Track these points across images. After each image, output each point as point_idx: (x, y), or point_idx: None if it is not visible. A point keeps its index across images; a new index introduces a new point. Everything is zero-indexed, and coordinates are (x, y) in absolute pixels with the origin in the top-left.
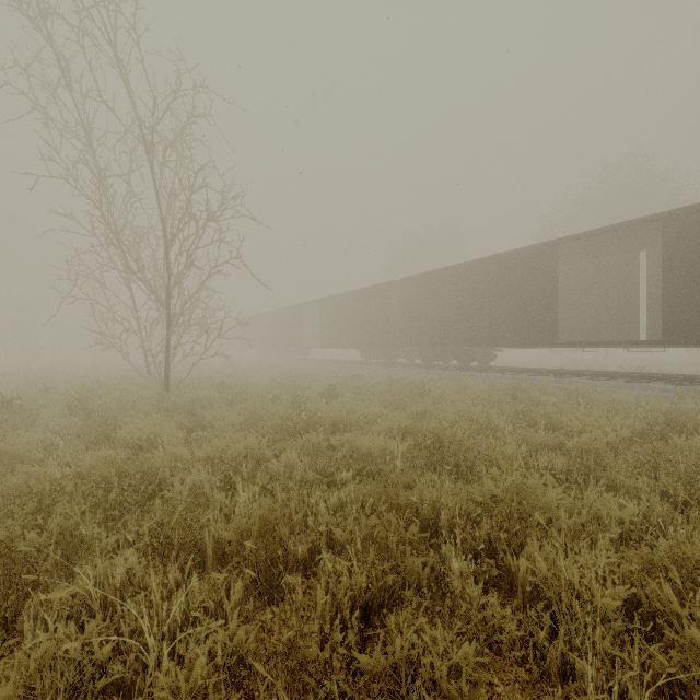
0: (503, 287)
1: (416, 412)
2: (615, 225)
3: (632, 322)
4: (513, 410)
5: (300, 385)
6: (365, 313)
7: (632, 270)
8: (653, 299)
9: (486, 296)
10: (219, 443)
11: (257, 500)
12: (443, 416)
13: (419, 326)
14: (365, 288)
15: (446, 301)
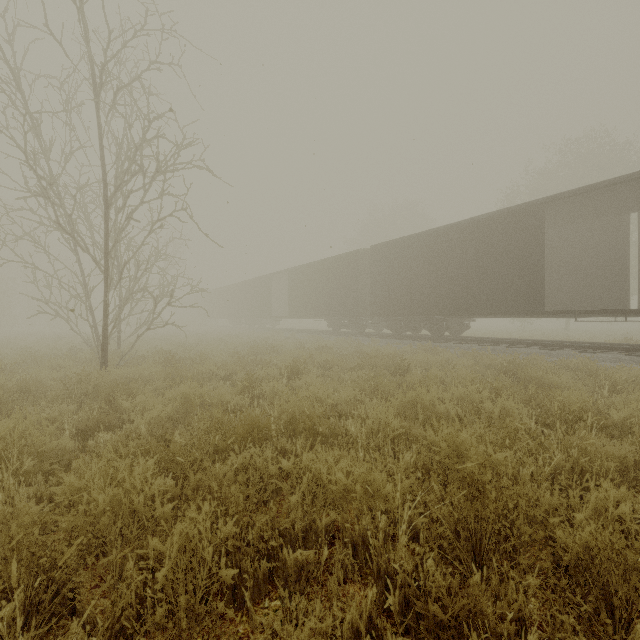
0: (481, 252)
1: (404, 403)
2: (615, 179)
3: (621, 289)
4: (526, 397)
5: (261, 359)
6: (333, 282)
7: (621, 234)
8: None
9: (461, 263)
10: (77, 484)
11: None
12: (442, 408)
13: (389, 295)
14: (333, 257)
15: (418, 268)
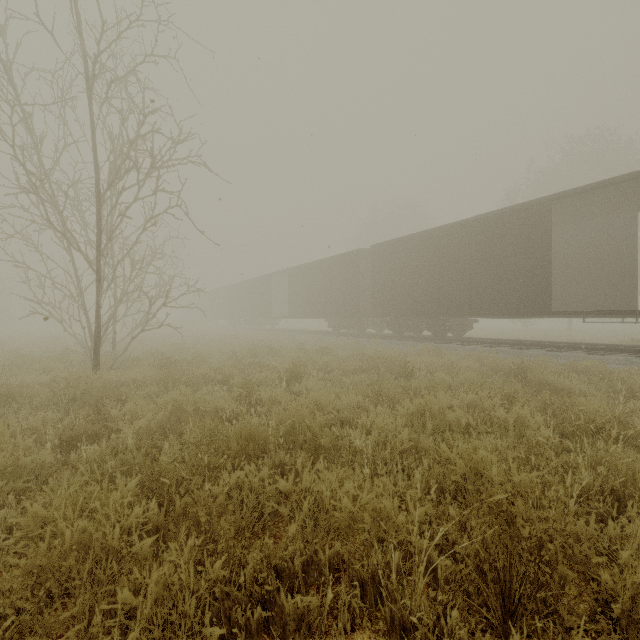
0: (485, 251)
1: (411, 411)
2: (625, 175)
3: (629, 289)
4: (540, 403)
5: (259, 361)
6: (333, 282)
7: (629, 232)
8: None
9: (465, 262)
10: (43, 514)
11: None
12: (452, 417)
13: (390, 295)
14: (333, 256)
15: (420, 268)
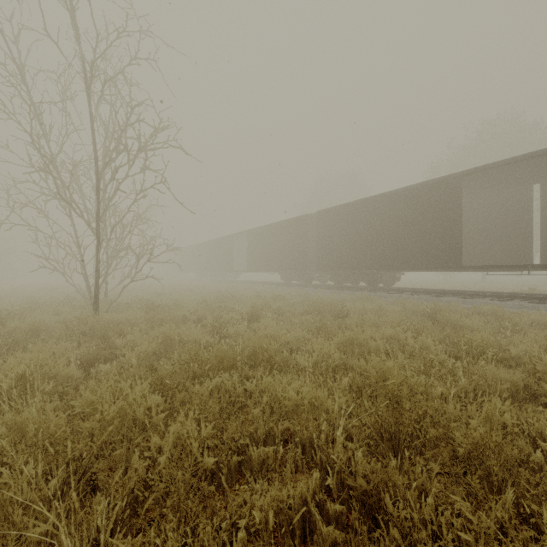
0: (409, 216)
1: (343, 341)
2: (520, 156)
3: (526, 248)
4: (443, 336)
5: (225, 306)
6: (285, 242)
7: (526, 201)
8: (546, 227)
9: (393, 225)
10: (91, 399)
11: (102, 540)
12: (373, 345)
13: (332, 252)
14: (285, 220)
15: (356, 230)
